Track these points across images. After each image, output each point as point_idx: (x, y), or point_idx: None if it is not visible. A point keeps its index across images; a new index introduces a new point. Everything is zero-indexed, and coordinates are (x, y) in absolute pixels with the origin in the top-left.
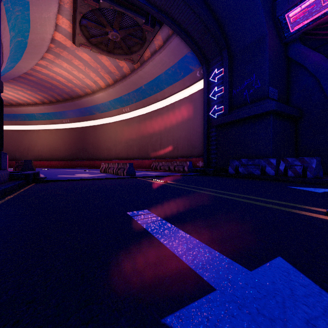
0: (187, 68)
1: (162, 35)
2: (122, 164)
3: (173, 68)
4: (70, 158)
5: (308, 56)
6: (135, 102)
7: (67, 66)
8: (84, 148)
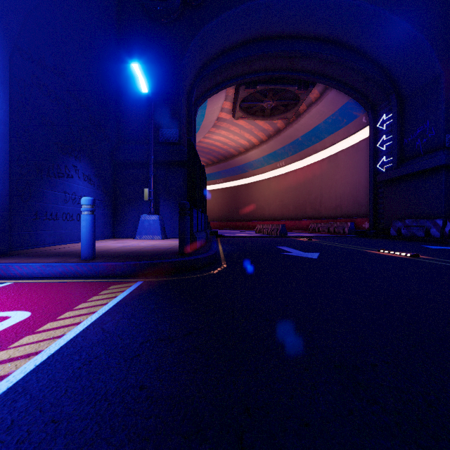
0: (351, 114)
1: (318, 88)
2: (275, 225)
3: (333, 117)
4: (224, 219)
5: None
6: (290, 155)
7: (225, 133)
8: (237, 208)
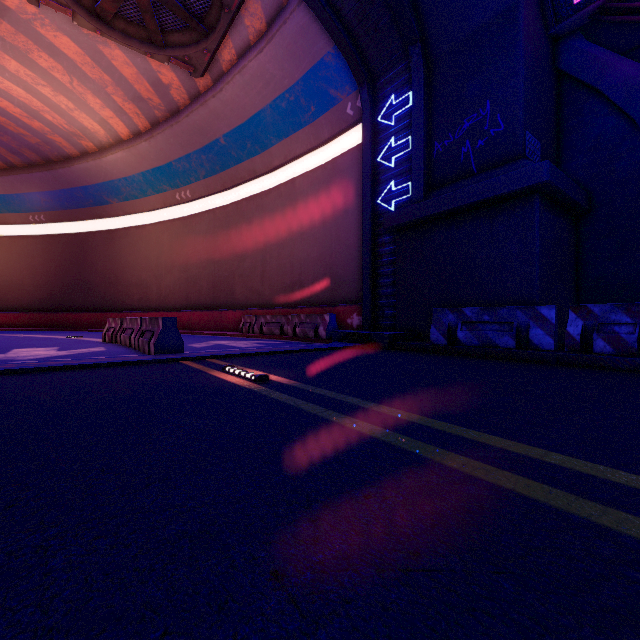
0: (325, 95)
1: (264, 1)
2: (149, 320)
3: (291, 95)
4: (49, 307)
5: (610, 66)
6: (203, 177)
7: (21, 69)
8: (84, 283)
